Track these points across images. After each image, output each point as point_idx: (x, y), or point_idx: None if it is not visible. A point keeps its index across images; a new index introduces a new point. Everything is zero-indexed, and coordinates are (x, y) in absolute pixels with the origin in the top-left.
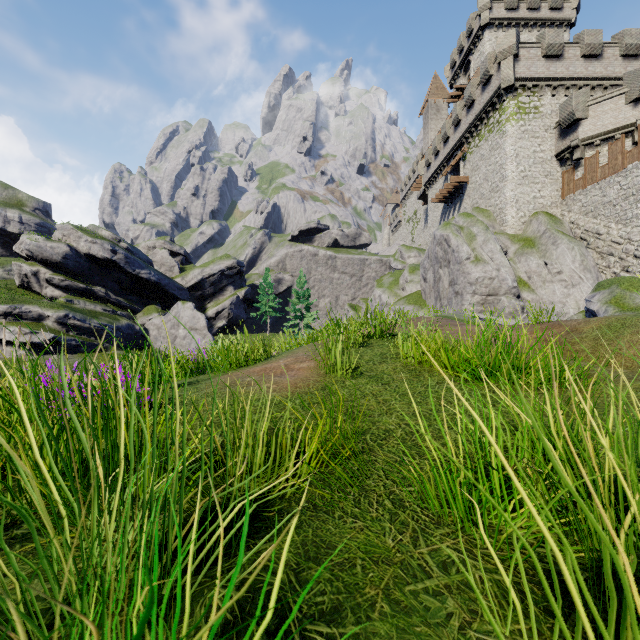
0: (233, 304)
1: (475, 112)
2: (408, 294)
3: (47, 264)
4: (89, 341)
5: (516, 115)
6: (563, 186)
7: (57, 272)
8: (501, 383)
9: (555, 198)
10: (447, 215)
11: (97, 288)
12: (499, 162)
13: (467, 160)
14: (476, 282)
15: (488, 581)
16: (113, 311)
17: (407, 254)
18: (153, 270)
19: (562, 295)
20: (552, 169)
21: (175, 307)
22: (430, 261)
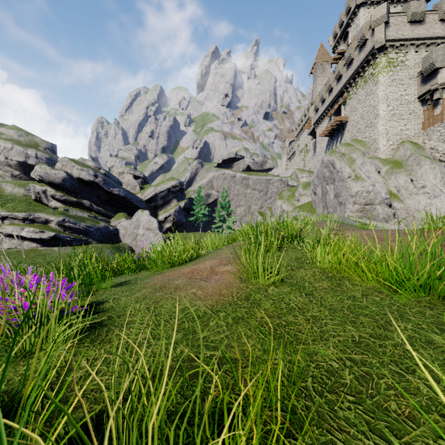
0: (176, 212)
1: (353, 68)
2: (302, 204)
3: (52, 185)
4: (79, 237)
5: (386, 68)
6: (424, 121)
7: (58, 190)
8: (432, 296)
9: (418, 130)
10: (331, 146)
11: (84, 201)
12: (373, 104)
13: (347, 104)
14: (356, 195)
15: None
16: (95, 217)
17: (300, 175)
18: (122, 188)
19: (426, 204)
20: (415, 108)
21: (136, 214)
22: (319, 179)
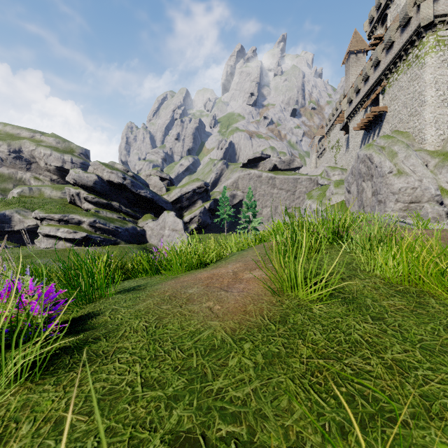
0: (201, 213)
1: (394, 52)
2: (334, 203)
3: (84, 188)
4: (108, 238)
5: (435, 47)
6: None
7: (90, 193)
8: None
9: None
10: (367, 140)
11: (114, 203)
12: (418, 90)
13: (386, 93)
14: (399, 192)
15: None
16: (123, 218)
17: (332, 173)
18: (149, 190)
19: None
20: None
21: (162, 215)
22: (354, 176)
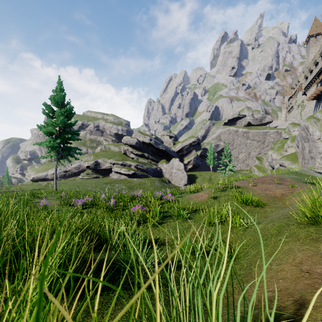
0: (195, 158)
1: None
2: (289, 154)
3: (131, 146)
4: (143, 174)
5: None
6: None
7: (133, 148)
8: (245, 205)
9: None
10: (318, 107)
11: (145, 154)
12: None
13: None
14: None
15: (207, 220)
16: (150, 162)
17: (292, 129)
18: (163, 145)
19: None
20: None
21: (171, 160)
22: (299, 137)
